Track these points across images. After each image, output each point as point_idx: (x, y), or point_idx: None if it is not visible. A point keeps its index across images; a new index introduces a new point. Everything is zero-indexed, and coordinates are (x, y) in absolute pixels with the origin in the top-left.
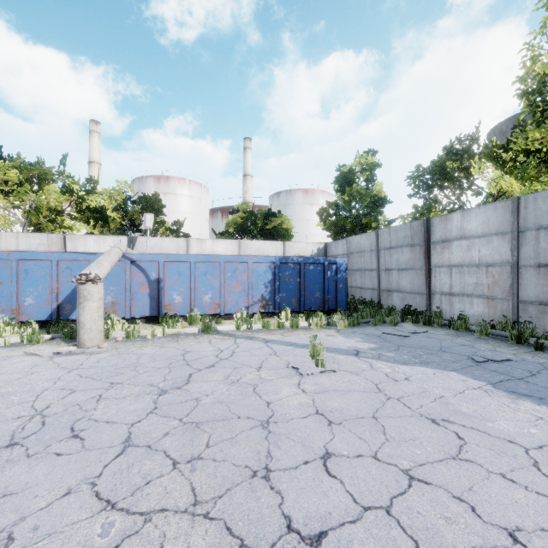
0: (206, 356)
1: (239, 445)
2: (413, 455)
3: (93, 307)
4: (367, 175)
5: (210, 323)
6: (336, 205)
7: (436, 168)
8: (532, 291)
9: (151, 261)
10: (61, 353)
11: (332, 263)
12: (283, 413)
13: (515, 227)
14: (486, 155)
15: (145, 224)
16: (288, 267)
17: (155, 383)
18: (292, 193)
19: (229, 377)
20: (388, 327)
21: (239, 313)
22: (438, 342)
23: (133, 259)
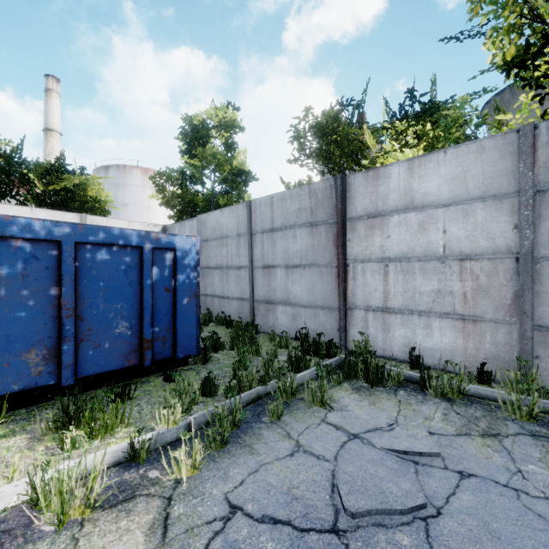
0: None
1: None
2: None
3: None
4: (226, 139)
5: None
6: (182, 174)
7: (330, 118)
8: None
9: None
10: None
11: (164, 247)
12: None
13: (530, 182)
14: (388, 113)
15: None
16: (11, 251)
17: None
18: (127, 171)
19: None
20: (312, 418)
21: None
22: (543, 523)
23: None
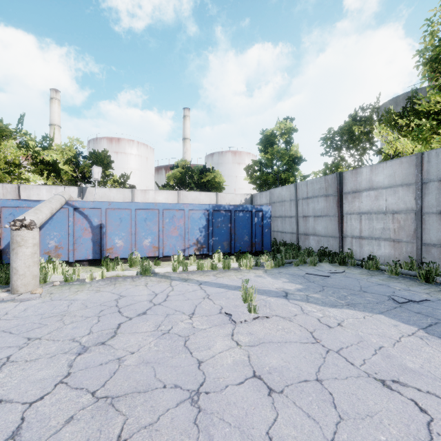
0: (140, 301)
1: (160, 437)
2: None
3: (27, 253)
4: (286, 138)
5: (147, 266)
6: (260, 163)
7: (345, 131)
8: (434, 235)
9: (94, 208)
10: None
11: (259, 210)
12: (216, 377)
13: (419, 179)
14: (387, 120)
15: (93, 176)
16: (221, 214)
17: (78, 337)
18: (223, 154)
19: (159, 327)
20: (309, 267)
21: (176, 256)
22: (357, 281)
23: (76, 206)
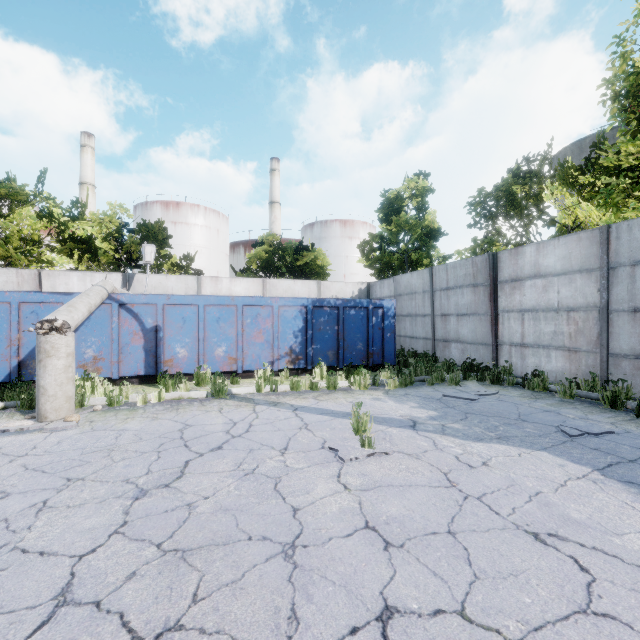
0: (213, 432)
1: (246, 596)
2: (521, 606)
3: (59, 366)
4: (418, 203)
5: (222, 384)
6: (380, 238)
7: (501, 192)
8: (625, 342)
9: (147, 304)
10: (8, 430)
11: (378, 307)
12: (317, 527)
13: (605, 262)
14: (561, 177)
15: (144, 258)
16: (324, 312)
17: (133, 477)
18: (328, 225)
19: (240, 465)
20: (448, 387)
21: (261, 371)
22: (514, 407)
23: (122, 302)
